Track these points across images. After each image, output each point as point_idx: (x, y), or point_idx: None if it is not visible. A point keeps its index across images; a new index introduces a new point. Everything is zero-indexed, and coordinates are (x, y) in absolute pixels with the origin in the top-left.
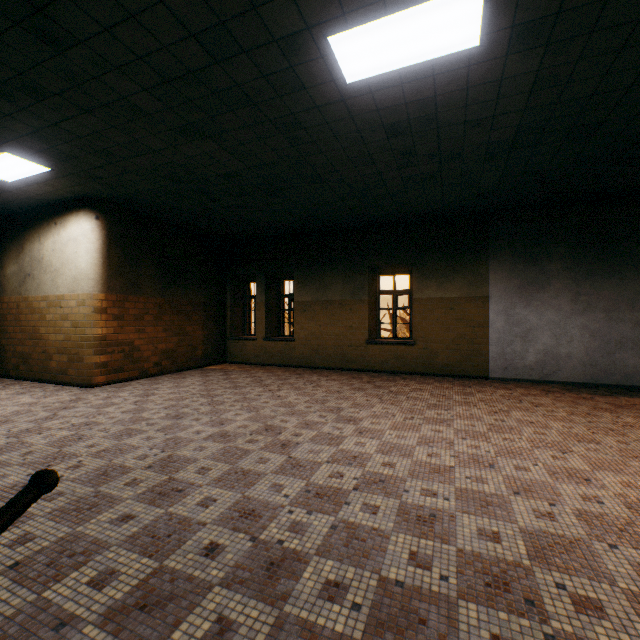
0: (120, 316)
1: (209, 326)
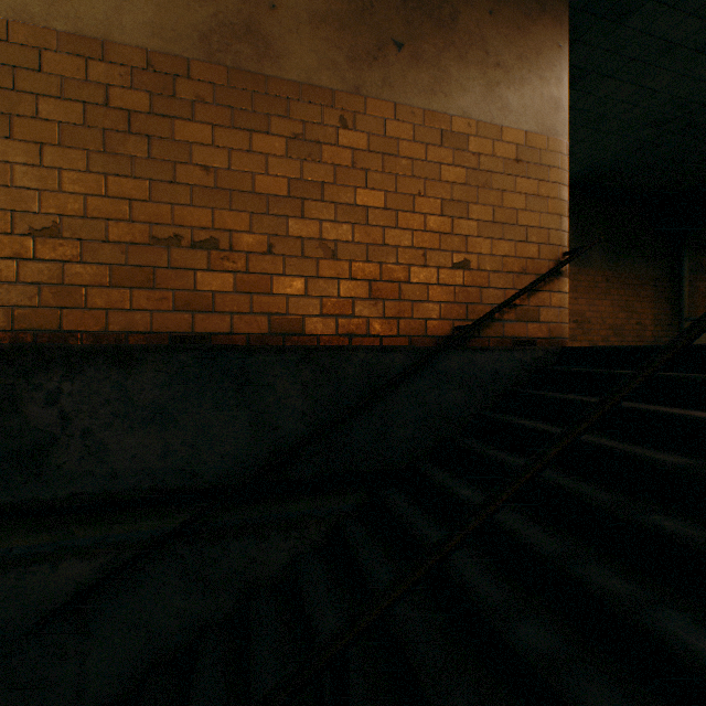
0: (572, 288)
1: (658, 304)
